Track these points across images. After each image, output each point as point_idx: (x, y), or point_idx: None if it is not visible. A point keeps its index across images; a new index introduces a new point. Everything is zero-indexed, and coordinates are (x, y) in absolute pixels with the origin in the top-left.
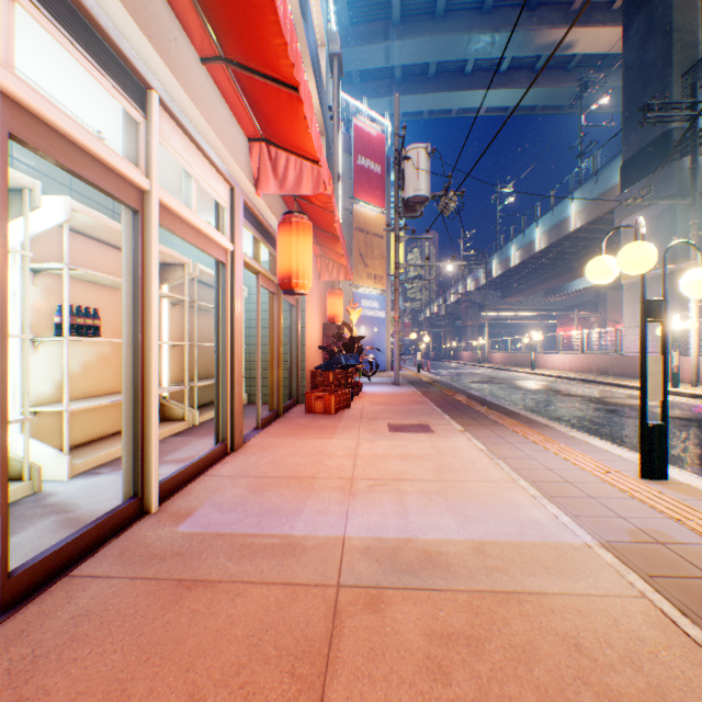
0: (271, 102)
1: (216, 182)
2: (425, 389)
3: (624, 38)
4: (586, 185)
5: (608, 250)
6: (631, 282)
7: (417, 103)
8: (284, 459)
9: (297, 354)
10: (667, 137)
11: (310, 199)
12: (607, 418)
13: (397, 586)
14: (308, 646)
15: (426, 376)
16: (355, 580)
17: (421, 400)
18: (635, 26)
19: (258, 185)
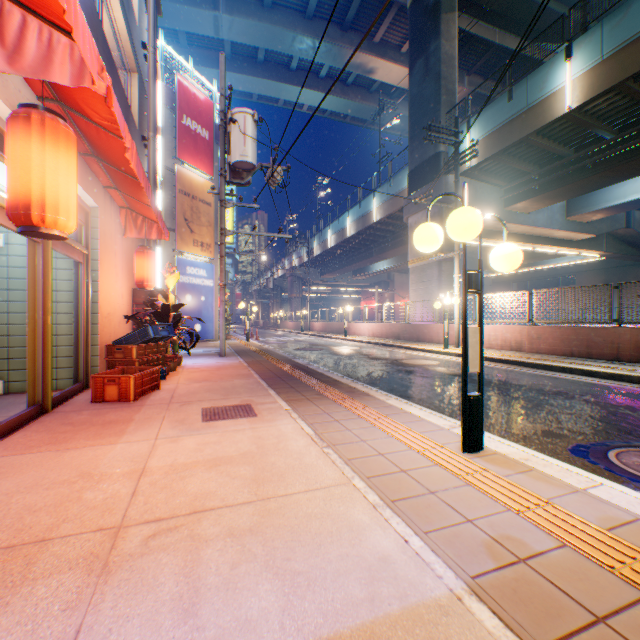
0: None
1: None
2: (252, 360)
3: (411, 75)
4: (384, 187)
5: (398, 241)
6: (415, 266)
7: (247, 84)
8: (6, 502)
9: (87, 325)
10: (438, 158)
11: (84, 108)
12: (409, 379)
13: None
14: None
15: (254, 345)
16: None
17: (247, 373)
18: (418, 67)
19: None
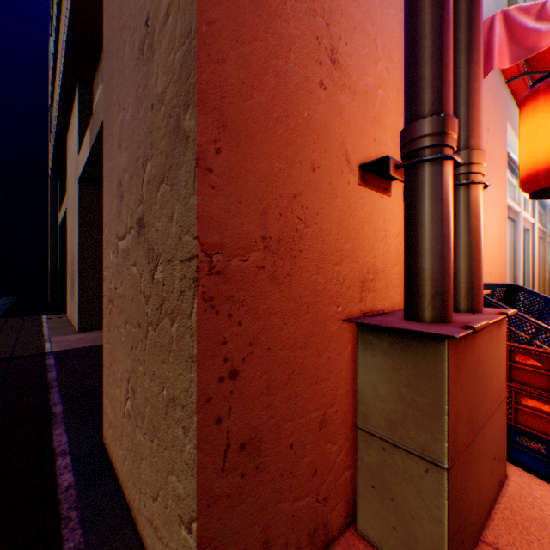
0: None
1: None
2: None
3: None
4: None
5: None
6: None
7: None
8: None
9: (549, 278)
10: None
11: None
12: None
13: None
14: None
15: None
16: None
17: None
18: None
19: None
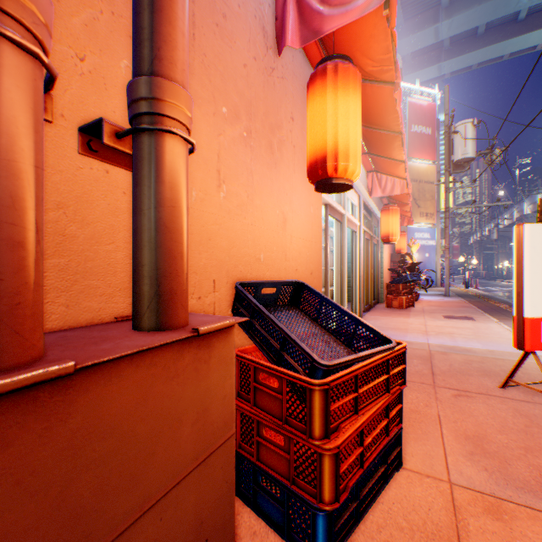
0: (385, 164)
1: (354, 197)
2: (470, 300)
3: None
4: None
5: None
6: None
7: (465, 61)
8: (386, 323)
9: (377, 274)
10: None
11: None
12: None
13: (452, 352)
14: (423, 356)
15: (473, 291)
16: (435, 350)
17: (467, 306)
18: None
19: (371, 193)
